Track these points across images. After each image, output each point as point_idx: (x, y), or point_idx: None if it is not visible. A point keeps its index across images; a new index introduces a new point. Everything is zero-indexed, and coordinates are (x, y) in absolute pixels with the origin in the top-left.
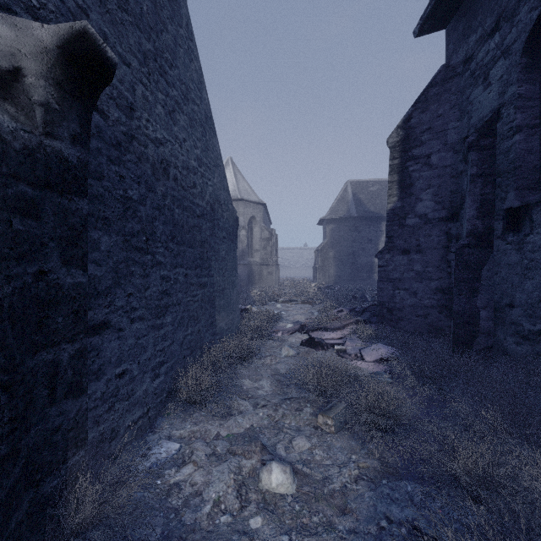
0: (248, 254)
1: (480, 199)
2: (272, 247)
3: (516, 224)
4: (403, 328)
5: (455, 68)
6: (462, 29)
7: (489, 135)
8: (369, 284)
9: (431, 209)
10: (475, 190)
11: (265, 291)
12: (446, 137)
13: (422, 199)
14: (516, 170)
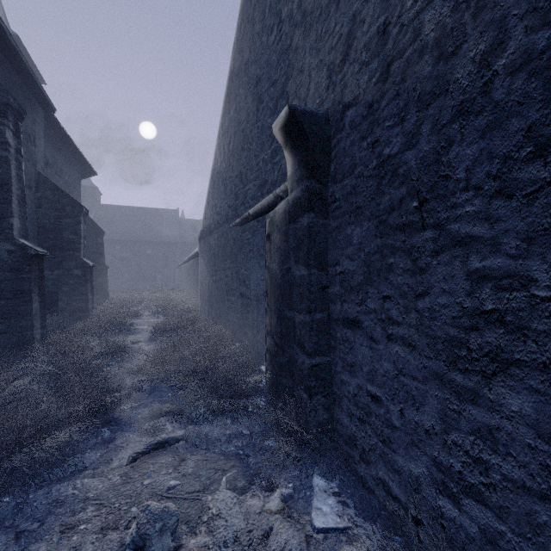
0: None
1: None
2: None
3: None
4: None
5: None
6: None
7: None
8: None
9: None
10: None
11: None
12: None
13: None
14: None
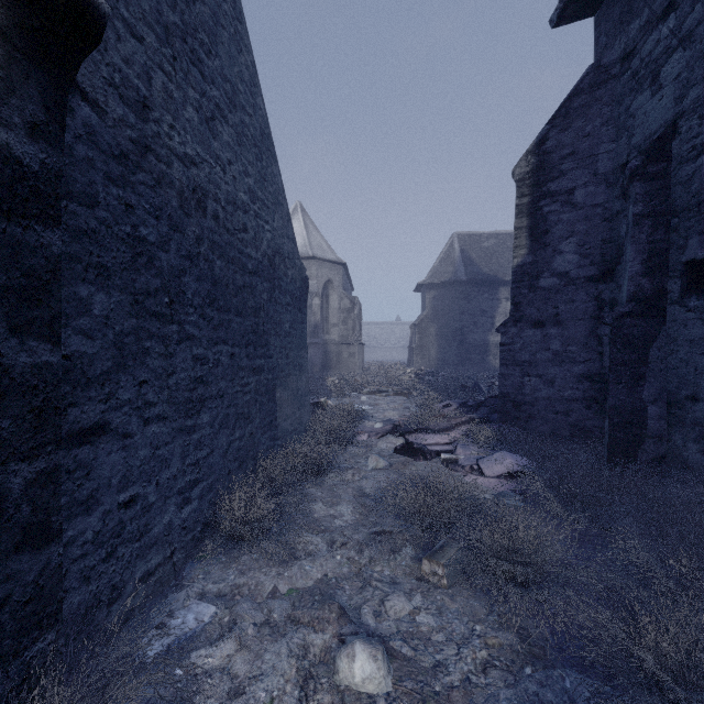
0: (322, 330)
1: (648, 248)
2: (355, 320)
3: (701, 283)
4: (535, 429)
5: (608, 68)
6: (619, 13)
7: (661, 158)
8: (483, 369)
9: (575, 264)
10: (640, 236)
11: (346, 378)
12: (596, 164)
13: (561, 252)
14: (702, 206)
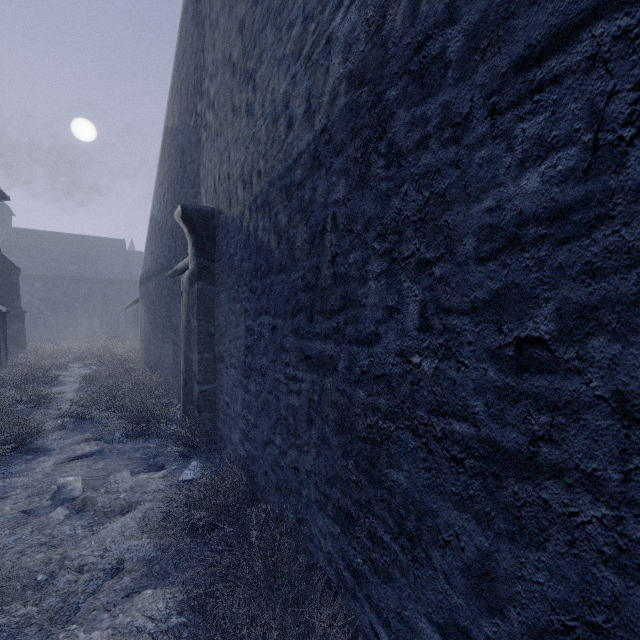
0: None
1: None
2: None
3: None
4: None
5: None
6: None
7: None
8: None
9: None
10: None
11: None
12: None
13: None
14: None
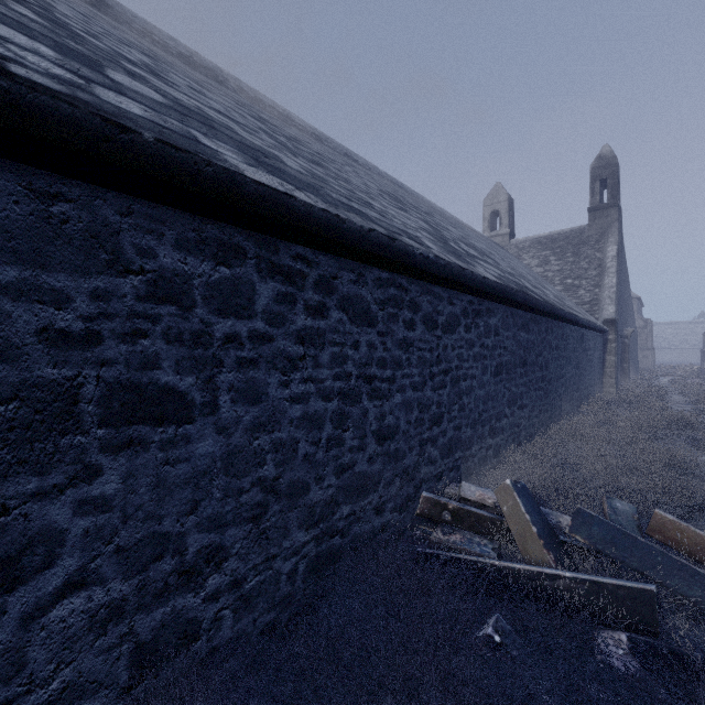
0: None
1: None
2: (647, 334)
3: None
4: None
5: None
6: None
7: None
8: None
9: None
10: None
11: (644, 369)
12: None
13: None
14: None
